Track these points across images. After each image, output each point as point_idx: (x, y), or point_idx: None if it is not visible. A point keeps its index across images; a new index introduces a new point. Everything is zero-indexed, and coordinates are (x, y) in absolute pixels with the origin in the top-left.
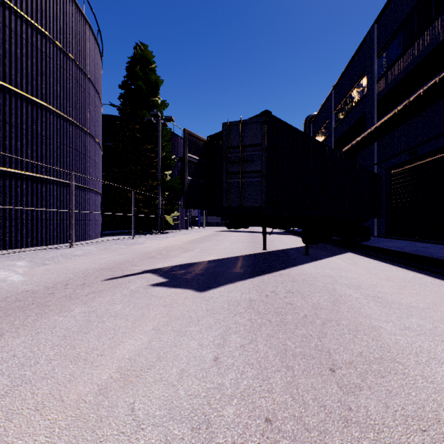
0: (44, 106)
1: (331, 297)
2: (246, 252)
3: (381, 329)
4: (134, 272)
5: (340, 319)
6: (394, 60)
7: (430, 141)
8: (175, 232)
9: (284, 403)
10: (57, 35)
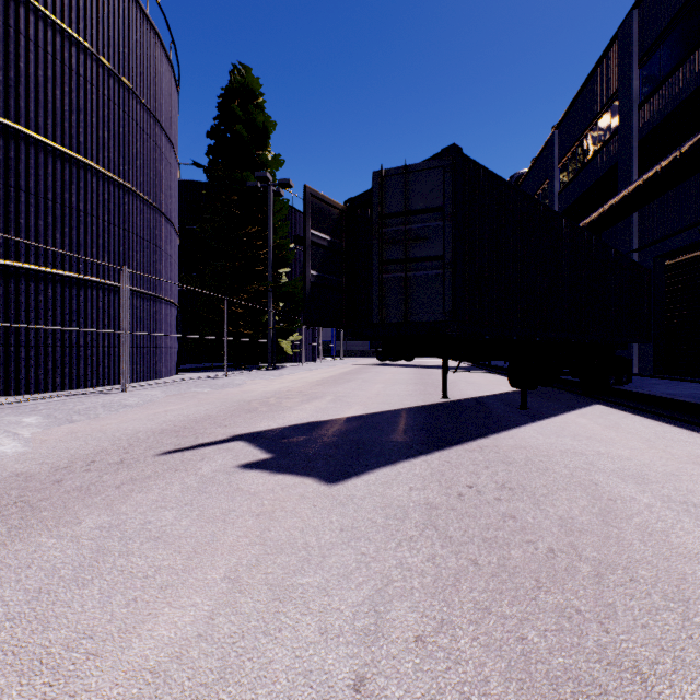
0: (83, 162)
1: (595, 502)
2: (413, 401)
3: None
4: (215, 440)
5: (634, 563)
6: (670, 68)
7: None
8: (294, 367)
9: None
10: (104, 47)
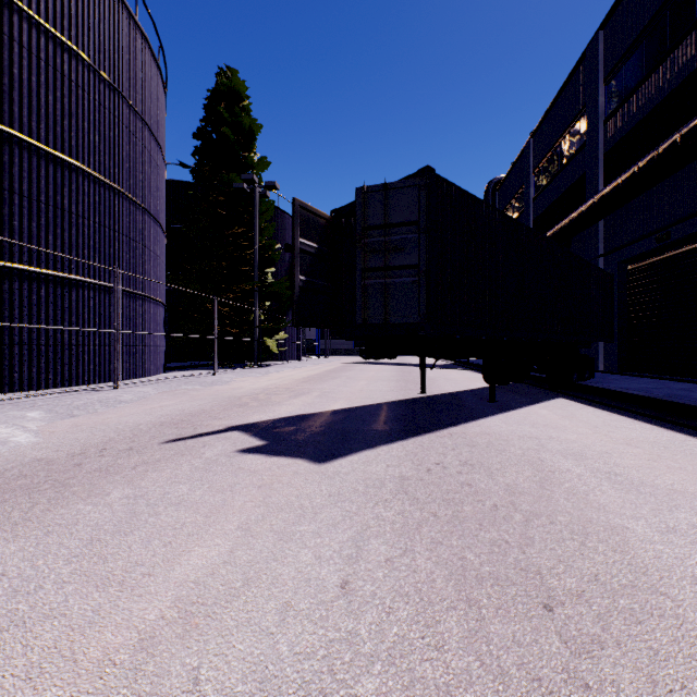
0: (74, 166)
1: (537, 473)
2: (393, 396)
3: (628, 532)
4: (212, 430)
5: (555, 513)
6: (632, 87)
7: (692, 217)
8: (280, 365)
9: (465, 672)
10: (95, 53)
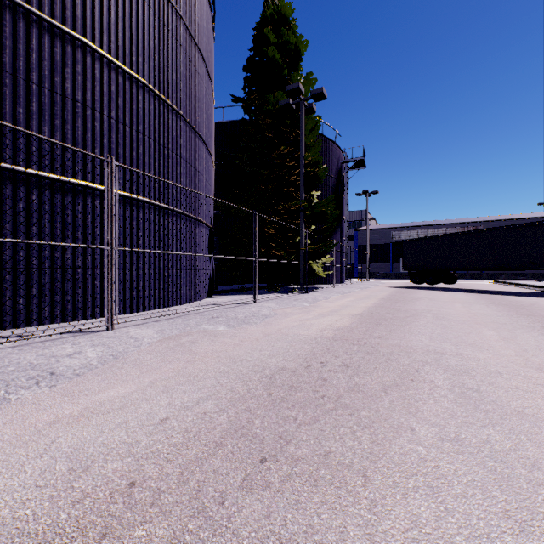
0: (80, 42)
1: None
2: None
3: None
4: None
5: None
6: None
7: None
8: (326, 289)
9: None
10: None
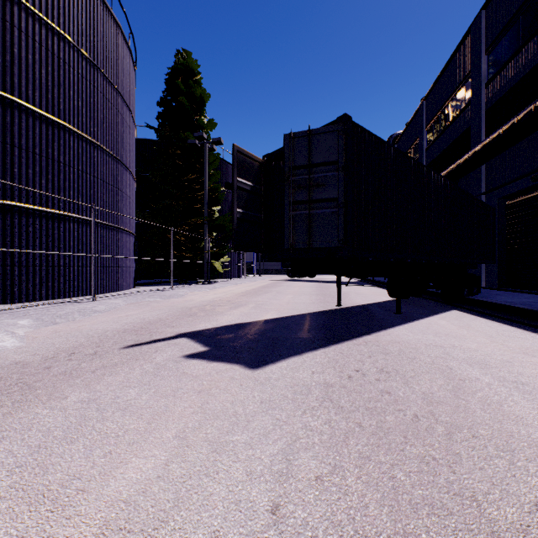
0: (62, 125)
1: (449, 381)
2: (315, 308)
3: None
4: (165, 337)
5: (475, 425)
6: (510, 55)
7: None
8: (224, 282)
9: None
10: (79, 37)
